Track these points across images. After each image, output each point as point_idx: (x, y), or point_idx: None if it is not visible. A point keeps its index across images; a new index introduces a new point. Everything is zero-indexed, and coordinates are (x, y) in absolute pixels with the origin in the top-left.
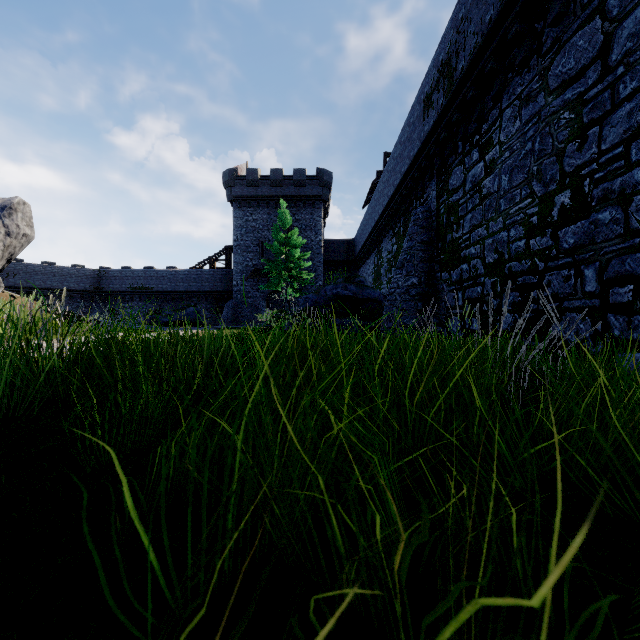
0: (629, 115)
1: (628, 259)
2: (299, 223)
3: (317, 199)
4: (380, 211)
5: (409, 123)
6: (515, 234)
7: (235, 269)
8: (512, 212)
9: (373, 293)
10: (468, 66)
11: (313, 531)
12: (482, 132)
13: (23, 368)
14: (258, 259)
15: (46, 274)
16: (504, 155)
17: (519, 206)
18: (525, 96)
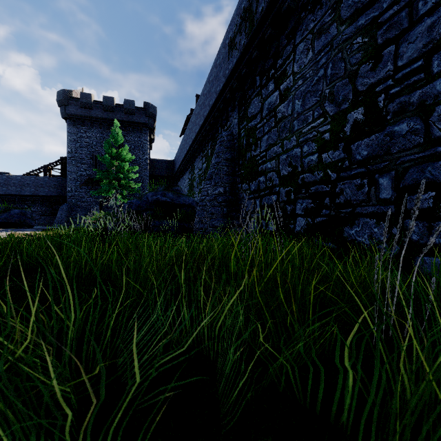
0: (430, 29)
1: (429, 167)
2: (129, 143)
3: (144, 126)
4: (193, 137)
5: (216, 65)
6: (308, 149)
7: (69, 177)
8: (305, 131)
9: (187, 200)
10: (268, 5)
11: None
12: (277, 66)
13: None
14: (92, 170)
15: None
16: (297, 83)
17: (312, 125)
18: (318, 29)
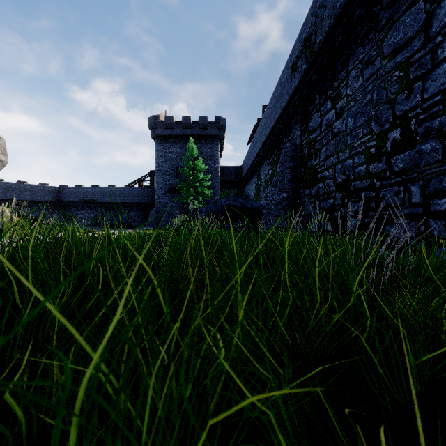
0: (445, 72)
1: (445, 178)
2: (202, 154)
3: (215, 138)
4: (260, 146)
5: (280, 83)
6: (358, 161)
7: (157, 187)
8: (356, 145)
9: (255, 204)
10: (324, 40)
11: None
12: (334, 88)
13: None
14: (173, 180)
15: (20, 190)
16: (350, 104)
17: (361, 141)
18: (366, 61)
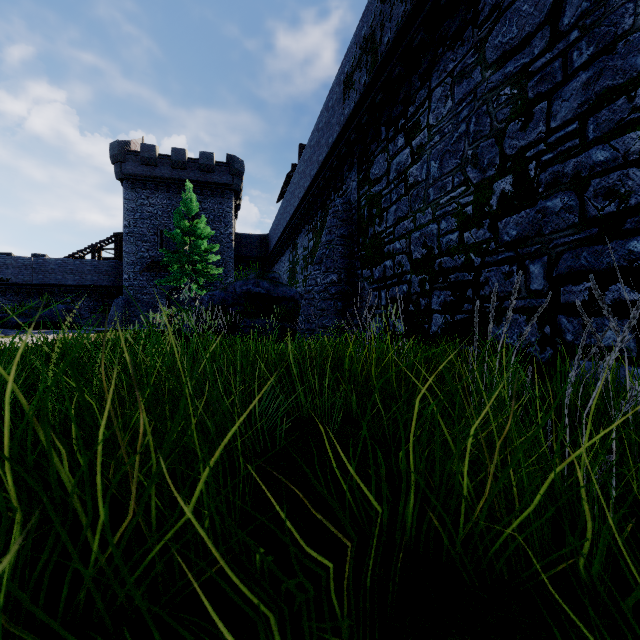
0: (585, 86)
1: (584, 252)
2: (206, 213)
3: (227, 188)
4: (296, 204)
5: (327, 107)
6: (446, 226)
7: (126, 260)
8: (443, 202)
9: (289, 291)
10: (395, 37)
11: None
12: (408, 115)
13: None
14: (156, 250)
15: None
16: (434, 139)
17: (451, 195)
18: (458, 72)
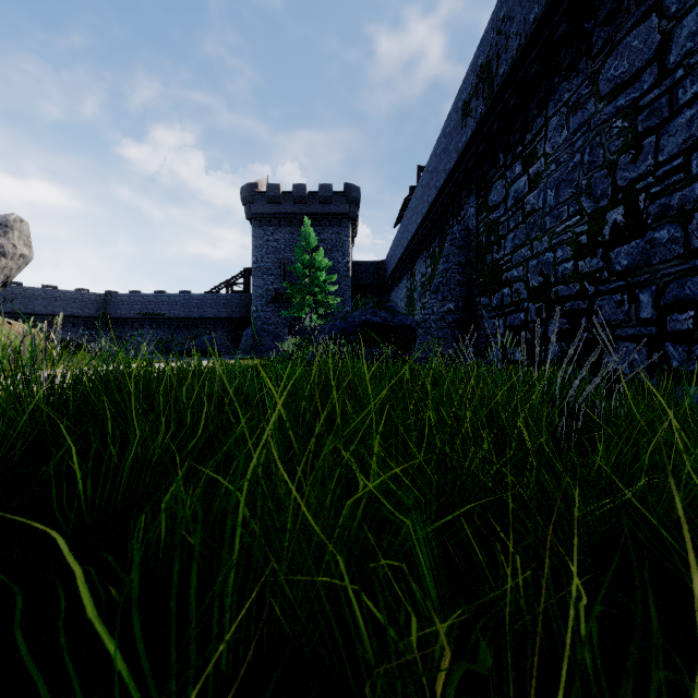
0: (689, 123)
1: (688, 282)
2: (325, 243)
3: (344, 217)
4: (413, 230)
5: (445, 133)
6: (562, 255)
7: (254, 293)
8: (559, 231)
9: (406, 320)
10: (510, 70)
11: (333, 621)
12: (525, 143)
13: (5, 406)
14: (280, 282)
15: (47, 299)
16: (550, 168)
17: (566, 224)
18: (573, 103)
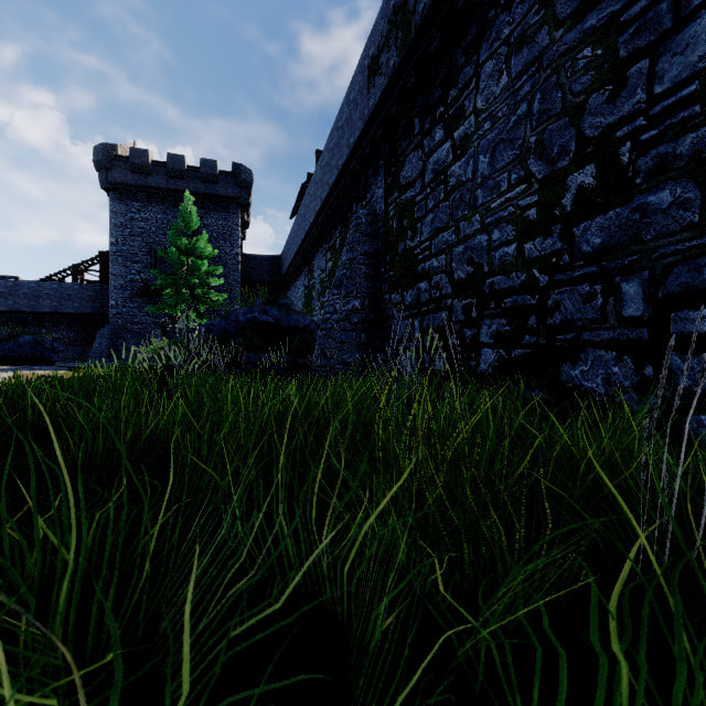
0: None
1: None
2: (209, 229)
3: (233, 201)
4: (312, 219)
5: (349, 101)
6: (500, 236)
7: (113, 284)
8: (495, 206)
9: (302, 320)
10: (434, 1)
11: None
12: (449, 101)
13: None
14: (149, 272)
15: None
16: (483, 127)
17: (507, 196)
18: (517, 38)
